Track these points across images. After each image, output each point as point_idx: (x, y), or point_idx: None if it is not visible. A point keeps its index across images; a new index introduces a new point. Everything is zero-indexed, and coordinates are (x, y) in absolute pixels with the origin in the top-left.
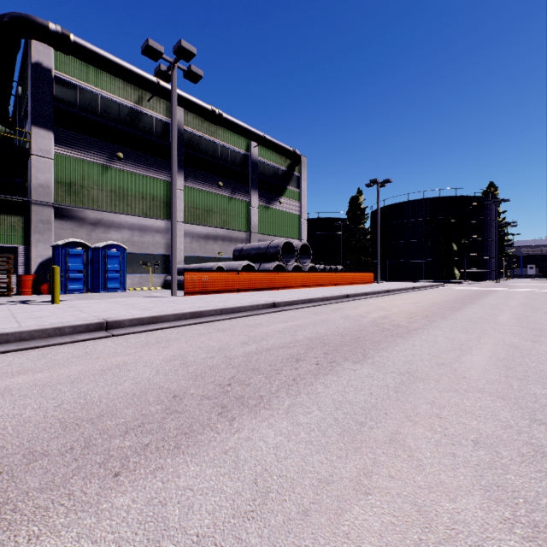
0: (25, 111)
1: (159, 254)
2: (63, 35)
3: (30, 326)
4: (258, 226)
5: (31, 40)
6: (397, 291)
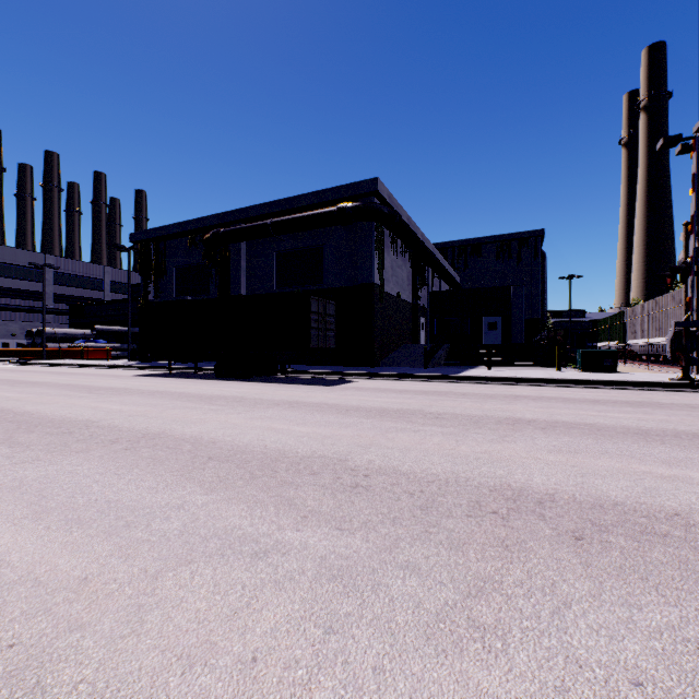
0: None
1: None
2: None
3: None
4: None
5: None
6: None
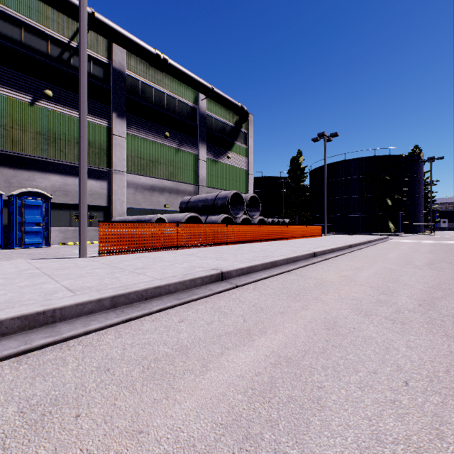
0: None
1: (97, 205)
2: None
3: None
4: (206, 179)
5: None
6: (358, 246)
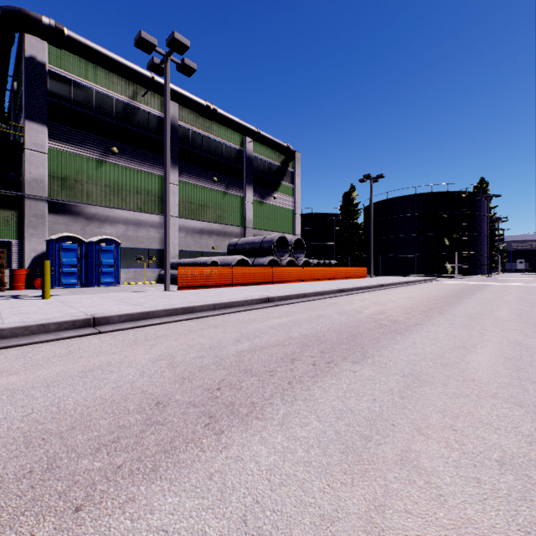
0: (19, 106)
1: (154, 248)
2: (57, 29)
3: (12, 322)
4: (252, 220)
5: (24, 34)
6: (391, 286)
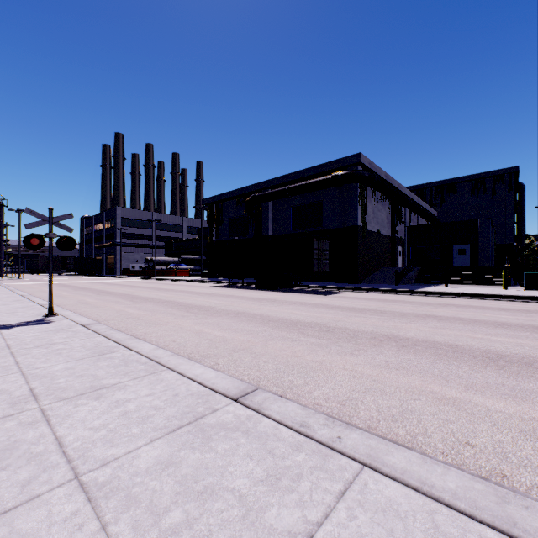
0: None
1: None
2: None
3: None
4: None
5: None
6: None
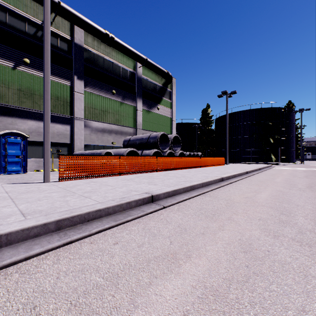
0: None
1: (63, 142)
2: None
3: None
4: (142, 124)
5: None
6: (252, 172)
